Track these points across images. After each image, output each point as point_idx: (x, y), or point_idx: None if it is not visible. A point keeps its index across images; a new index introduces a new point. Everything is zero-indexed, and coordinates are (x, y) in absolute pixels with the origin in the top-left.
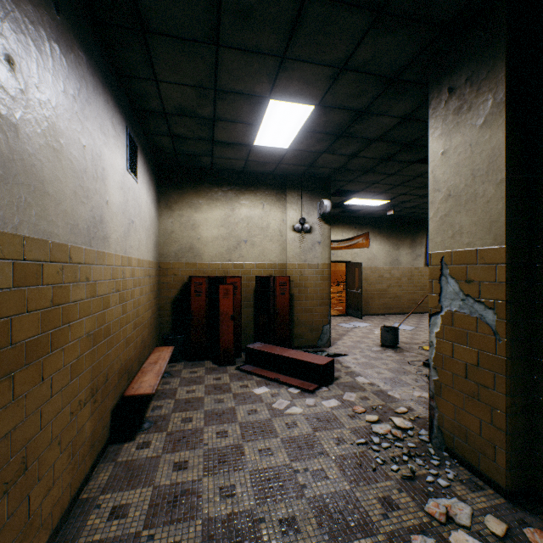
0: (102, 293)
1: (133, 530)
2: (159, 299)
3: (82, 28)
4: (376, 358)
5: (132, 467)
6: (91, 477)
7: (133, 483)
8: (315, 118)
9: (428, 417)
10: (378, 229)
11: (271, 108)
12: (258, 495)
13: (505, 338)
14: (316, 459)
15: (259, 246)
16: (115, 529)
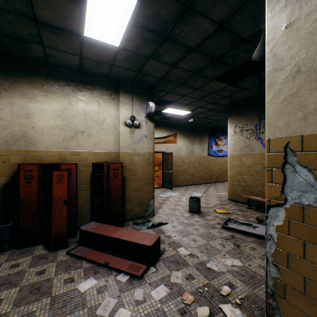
0: None
1: None
2: None
3: None
4: (188, 224)
5: None
6: None
7: None
8: (144, 5)
9: (267, 315)
10: (182, 131)
11: None
12: None
13: None
14: None
15: (95, 137)
16: None
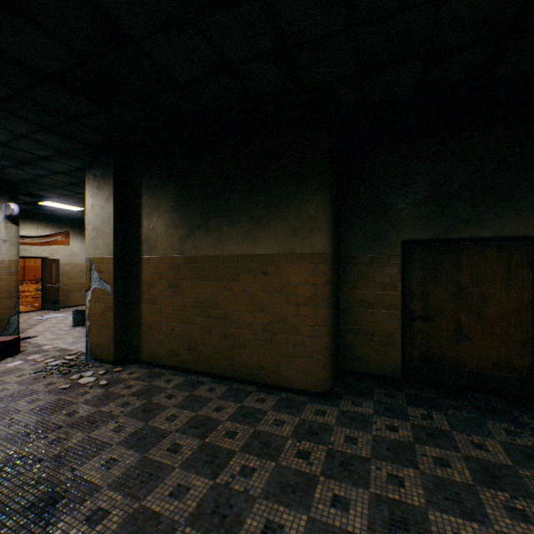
0: None
1: None
2: None
3: None
4: (65, 333)
5: None
6: None
7: None
8: None
9: (86, 346)
10: (80, 229)
11: None
12: None
13: (113, 296)
14: (1, 386)
15: None
16: None
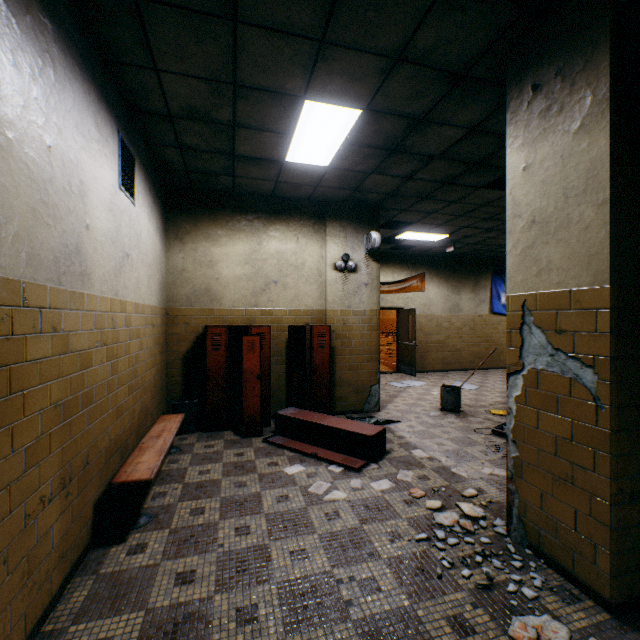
0: (79, 348)
1: None
2: (166, 354)
3: None
4: (435, 425)
5: (119, 582)
6: (60, 598)
7: (119, 605)
8: (362, 127)
9: (506, 503)
10: (436, 269)
11: (307, 111)
12: (288, 618)
13: (609, 406)
14: (365, 563)
15: (292, 288)
16: None
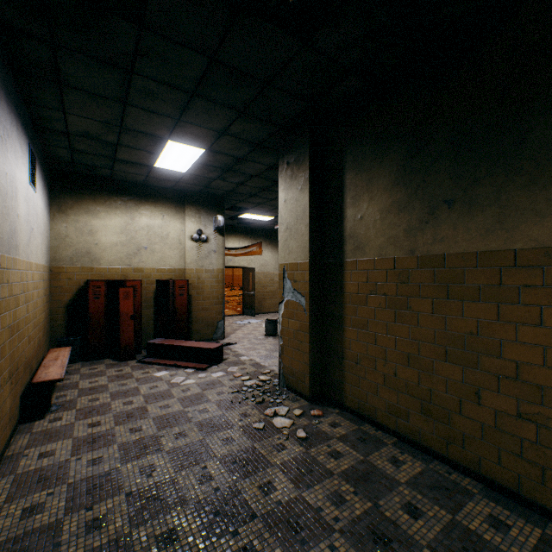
0: (15, 294)
1: (63, 459)
2: (50, 303)
3: (6, 79)
4: (259, 343)
5: (50, 433)
6: (10, 444)
7: (54, 439)
8: (206, 157)
9: (278, 369)
10: (270, 239)
11: (170, 145)
12: (159, 427)
13: (308, 313)
14: (203, 404)
15: (159, 253)
16: (47, 462)
